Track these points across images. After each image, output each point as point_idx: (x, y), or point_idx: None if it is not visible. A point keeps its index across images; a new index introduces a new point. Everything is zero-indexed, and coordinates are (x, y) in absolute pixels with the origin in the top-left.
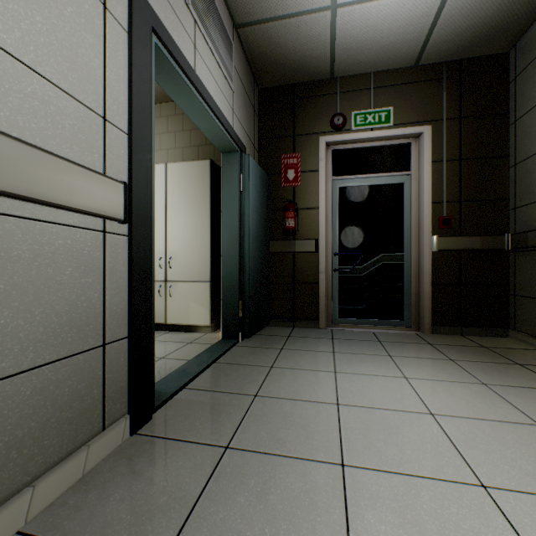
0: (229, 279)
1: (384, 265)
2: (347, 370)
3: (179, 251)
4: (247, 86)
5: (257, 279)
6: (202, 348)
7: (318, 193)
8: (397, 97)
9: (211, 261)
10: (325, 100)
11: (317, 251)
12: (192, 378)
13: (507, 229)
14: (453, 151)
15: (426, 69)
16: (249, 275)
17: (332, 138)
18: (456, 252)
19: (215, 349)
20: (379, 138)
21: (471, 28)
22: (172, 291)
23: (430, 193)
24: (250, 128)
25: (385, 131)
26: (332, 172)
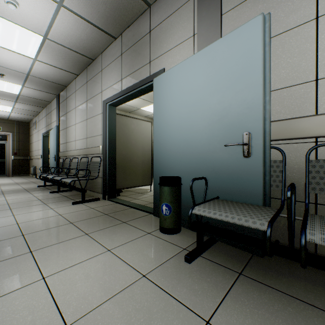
0: None
1: (0, 162)
2: None
3: None
4: None
5: None
6: None
7: None
8: (3, 125)
9: None
10: None
11: None
12: None
13: (30, 155)
14: (18, 139)
15: (11, 121)
16: None
17: None
18: (19, 159)
19: None
20: None
21: (18, 119)
22: None
23: (12, 147)
24: None
25: None
26: None
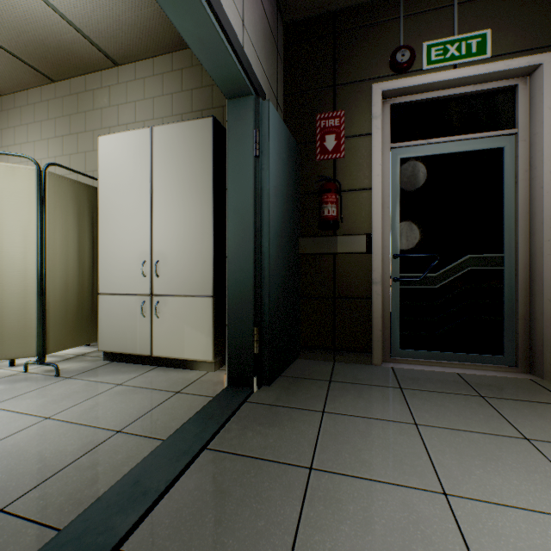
0: (238, 293)
1: (472, 271)
2: (469, 488)
3: (169, 252)
4: (267, 6)
5: (282, 293)
6: (192, 407)
7: (371, 167)
8: (497, 14)
9: (214, 267)
10: (381, 31)
11: (370, 252)
12: (144, 512)
13: None
14: None
15: None
16: (269, 287)
17: (392, 85)
18: None
19: (212, 413)
20: (466, 80)
21: None
22: (159, 310)
23: None
24: (272, 72)
25: (478, 66)
26: (391, 138)
